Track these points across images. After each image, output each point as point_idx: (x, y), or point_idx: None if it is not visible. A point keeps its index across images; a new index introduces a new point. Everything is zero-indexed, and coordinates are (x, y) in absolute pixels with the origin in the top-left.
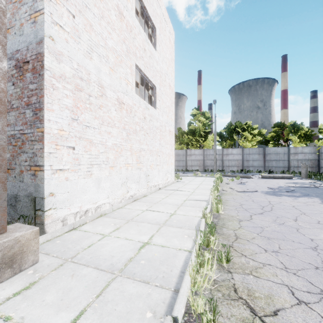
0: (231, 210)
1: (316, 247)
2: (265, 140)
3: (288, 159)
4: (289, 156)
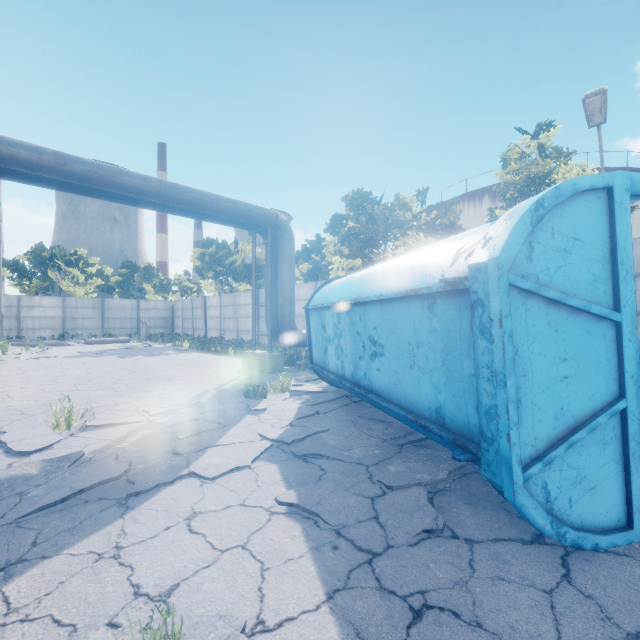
0: (3, 372)
1: (63, 375)
2: (109, 286)
3: (138, 317)
4: (139, 313)
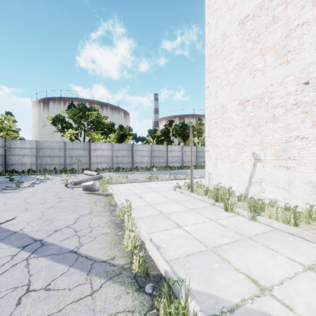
0: None
1: None
2: None
3: None
4: None
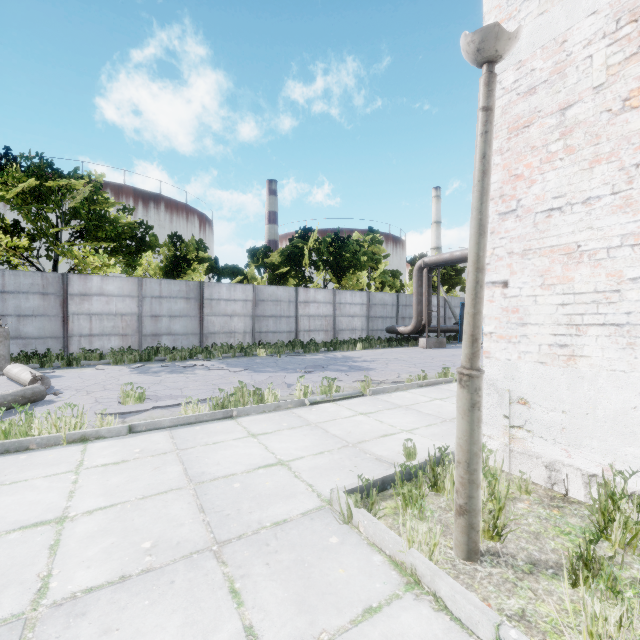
0: None
1: None
2: None
3: None
4: None
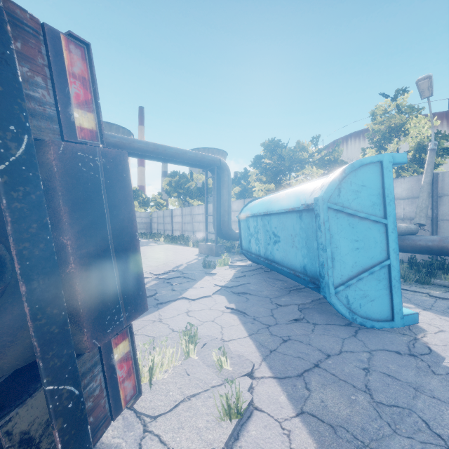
0: None
1: None
2: None
3: None
4: None
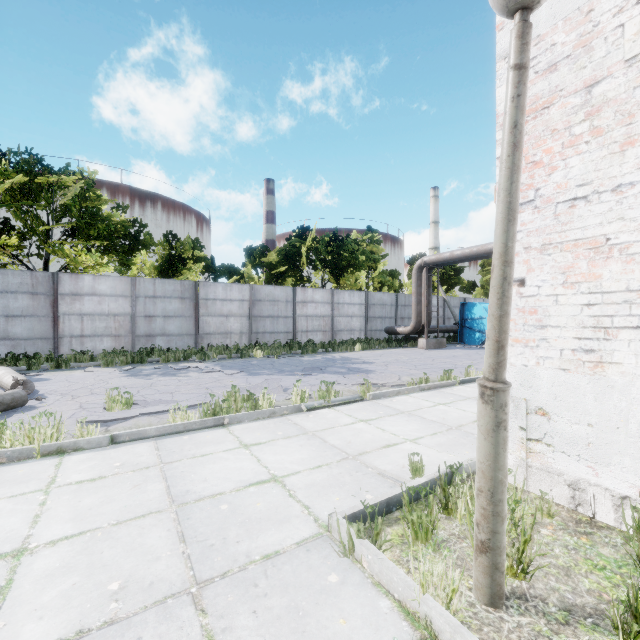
0: None
1: None
2: None
3: None
4: None
